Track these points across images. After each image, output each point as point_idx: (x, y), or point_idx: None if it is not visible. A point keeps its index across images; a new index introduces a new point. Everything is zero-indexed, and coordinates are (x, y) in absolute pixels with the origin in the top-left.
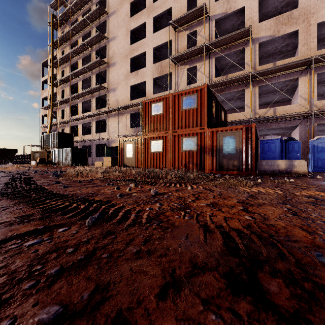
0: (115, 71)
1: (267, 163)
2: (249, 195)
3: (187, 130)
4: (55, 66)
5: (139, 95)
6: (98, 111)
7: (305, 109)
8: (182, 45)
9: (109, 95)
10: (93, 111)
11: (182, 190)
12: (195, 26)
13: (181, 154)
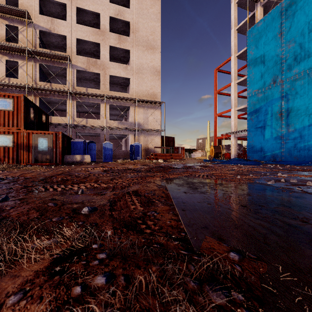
0: None
1: (70, 157)
2: (32, 172)
3: (2, 128)
4: None
5: None
6: None
7: (104, 124)
8: None
9: None
10: None
11: None
12: (17, 22)
13: None
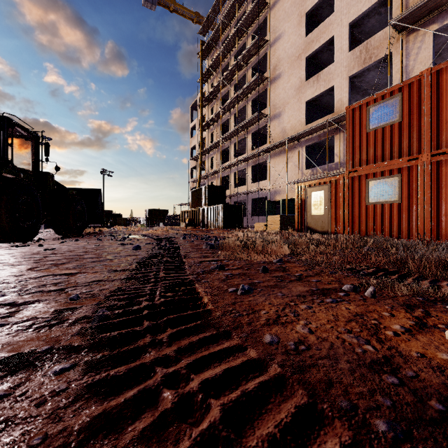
0: (279, 87)
1: None
2: None
3: None
4: (204, 104)
5: (319, 114)
6: (256, 151)
7: None
8: None
9: (271, 124)
10: (248, 153)
11: None
12: None
13: None
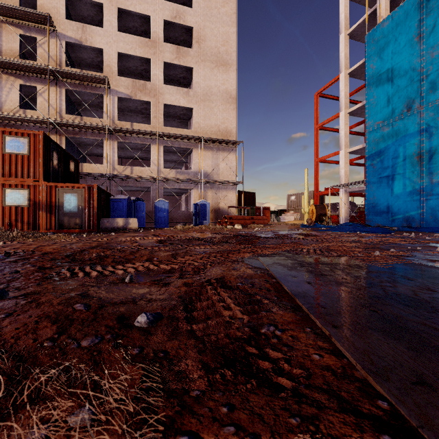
0: None
1: (109, 221)
2: (54, 243)
3: (13, 179)
4: None
5: None
6: None
7: (156, 174)
8: (9, 45)
9: None
10: None
11: None
12: (35, 31)
13: (3, 209)
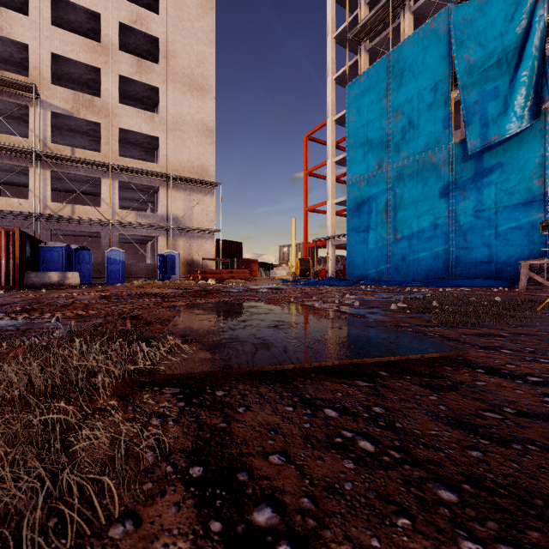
0: None
1: (38, 275)
2: None
3: None
4: None
5: None
6: None
7: (108, 216)
8: None
9: None
10: None
11: None
12: None
13: None
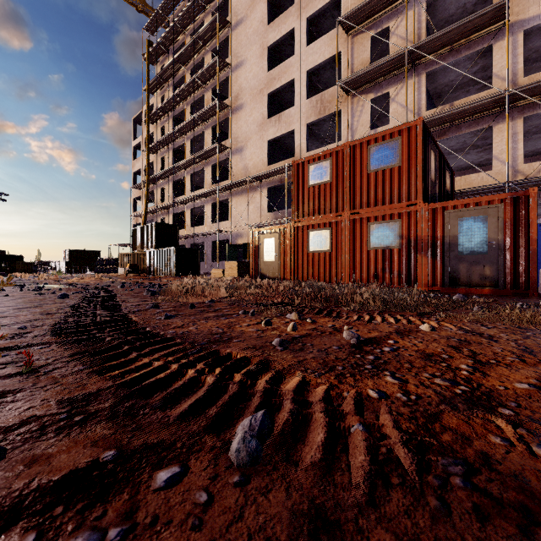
0: (242, 119)
1: None
2: None
3: (380, 209)
4: (152, 121)
5: (282, 155)
6: (216, 187)
7: None
8: (360, 58)
9: (233, 159)
10: (207, 187)
11: (411, 333)
12: (387, 19)
13: (367, 254)
